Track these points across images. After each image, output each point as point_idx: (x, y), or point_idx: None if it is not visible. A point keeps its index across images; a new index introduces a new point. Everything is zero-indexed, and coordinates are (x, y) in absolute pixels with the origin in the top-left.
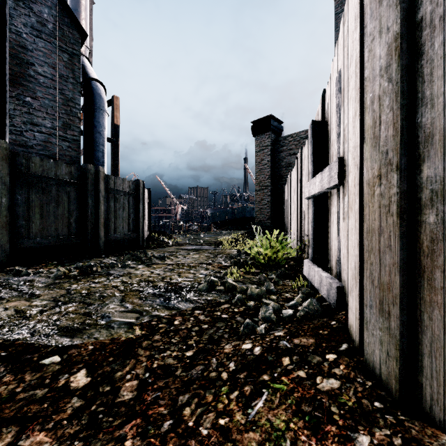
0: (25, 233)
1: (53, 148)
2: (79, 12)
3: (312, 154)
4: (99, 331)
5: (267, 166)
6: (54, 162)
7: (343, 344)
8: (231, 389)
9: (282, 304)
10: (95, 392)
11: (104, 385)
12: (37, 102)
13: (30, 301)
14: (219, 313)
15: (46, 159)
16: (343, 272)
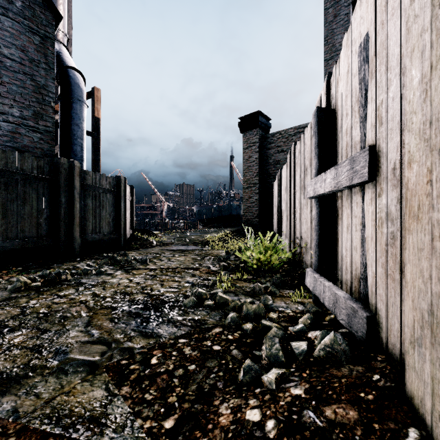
0: None
1: (22, 139)
2: None
3: (317, 146)
4: (45, 380)
5: (255, 164)
6: (20, 155)
7: (408, 430)
8: None
9: (285, 326)
10: None
11: None
12: (3, 87)
13: None
14: (210, 343)
15: (9, 150)
16: (373, 296)
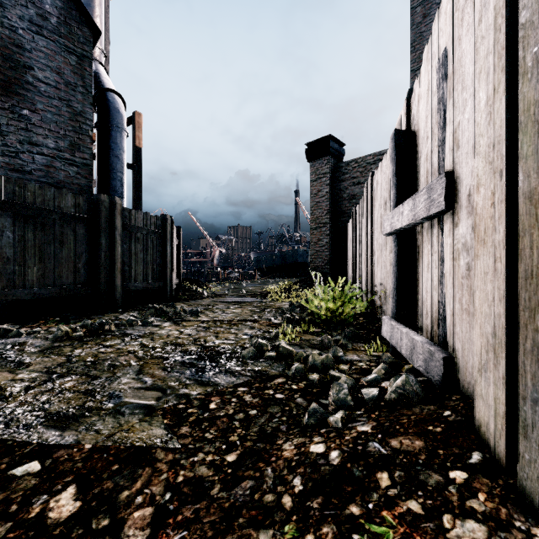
0: (18, 282)
1: (57, 174)
2: (92, 7)
3: (395, 175)
4: (103, 419)
5: (326, 199)
6: (57, 191)
7: (472, 453)
8: (299, 531)
9: (357, 378)
10: (84, 529)
11: (101, 514)
12: (37, 115)
13: (14, 373)
14: (272, 392)
15: (46, 186)
16: (451, 336)
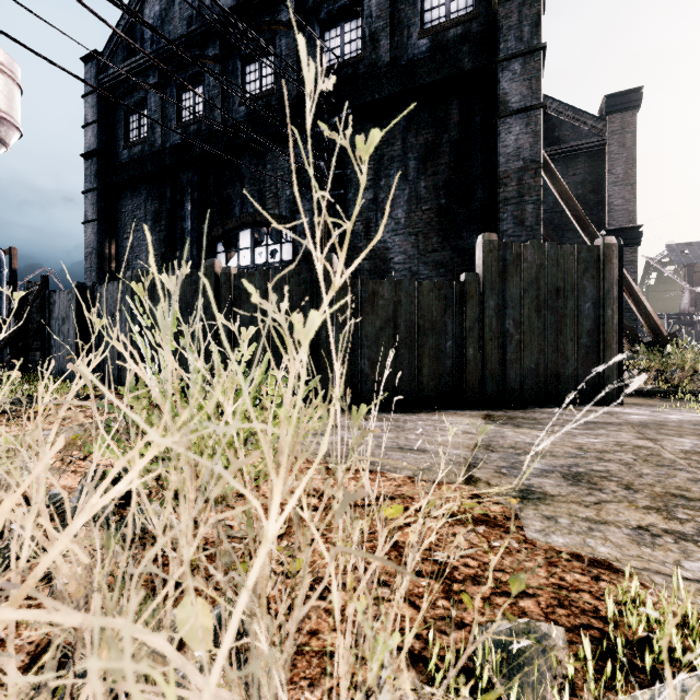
0: None
1: None
2: None
3: None
4: None
5: None
6: None
7: None
8: None
9: None
10: None
11: None
12: None
13: None
14: None
15: None
16: None
